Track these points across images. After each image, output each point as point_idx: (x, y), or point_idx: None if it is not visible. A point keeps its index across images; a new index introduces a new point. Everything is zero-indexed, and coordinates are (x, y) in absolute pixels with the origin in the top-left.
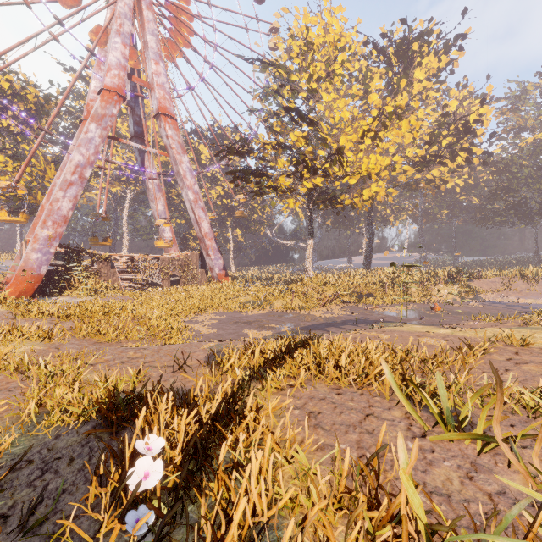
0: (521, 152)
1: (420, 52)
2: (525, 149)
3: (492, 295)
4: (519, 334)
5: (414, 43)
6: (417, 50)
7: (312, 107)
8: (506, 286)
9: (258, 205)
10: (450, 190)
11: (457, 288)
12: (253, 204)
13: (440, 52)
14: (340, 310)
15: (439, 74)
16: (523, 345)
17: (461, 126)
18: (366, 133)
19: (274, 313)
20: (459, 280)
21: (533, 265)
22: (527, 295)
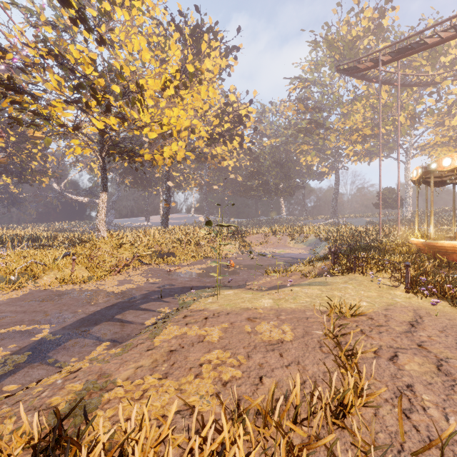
0: (265, 149)
1: (209, 45)
2: (267, 148)
3: (259, 248)
4: (327, 295)
5: (205, 34)
6: (208, 41)
7: (104, 34)
8: (265, 240)
9: (39, 151)
10: (224, 168)
11: (238, 243)
12: (30, 148)
13: (223, 54)
14: (140, 276)
15: (221, 72)
16: (354, 316)
17: (236, 117)
18: (168, 85)
19: (37, 295)
20: (238, 237)
21: (270, 225)
22: (277, 246)
